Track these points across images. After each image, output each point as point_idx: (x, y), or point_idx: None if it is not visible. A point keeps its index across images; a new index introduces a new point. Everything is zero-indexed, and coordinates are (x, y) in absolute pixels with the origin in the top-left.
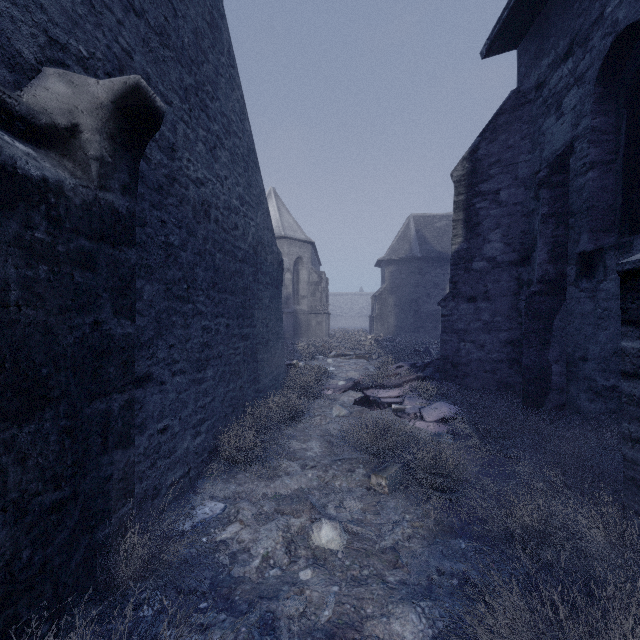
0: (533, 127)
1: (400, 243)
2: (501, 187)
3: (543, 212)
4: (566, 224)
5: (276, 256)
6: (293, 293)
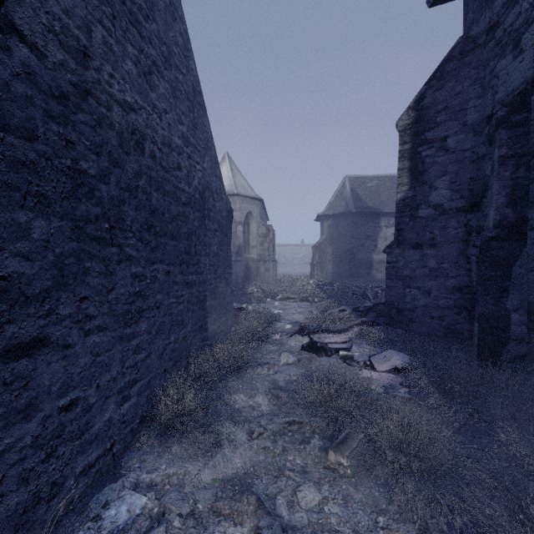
0: (483, 71)
1: (337, 200)
2: (448, 134)
3: (501, 154)
4: (527, 165)
5: (225, 204)
6: (244, 243)
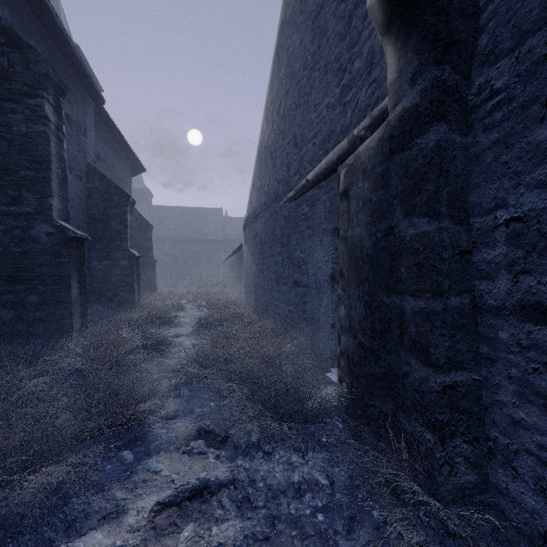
0: None
1: None
2: None
3: None
4: None
5: None
6: None
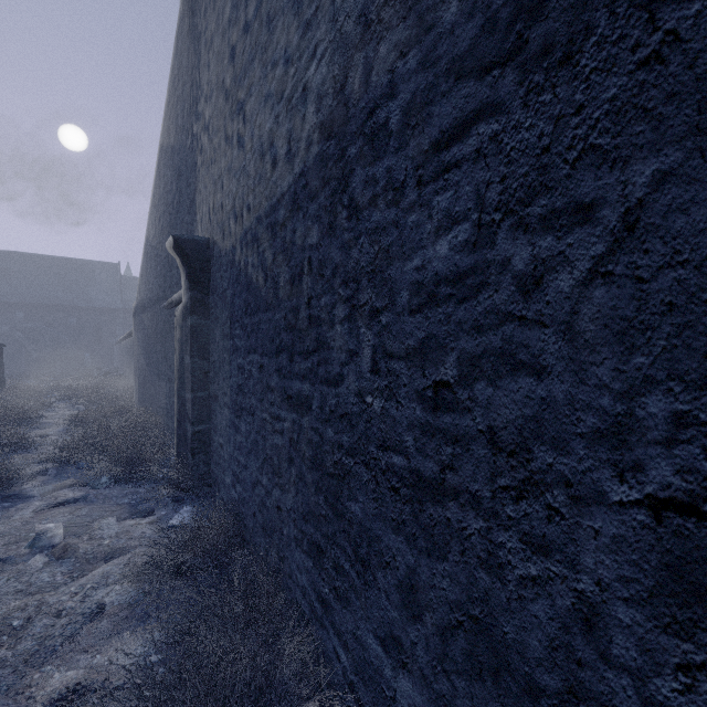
0: None
1: None
2: None
3: None
4: None
5: None
6: None
